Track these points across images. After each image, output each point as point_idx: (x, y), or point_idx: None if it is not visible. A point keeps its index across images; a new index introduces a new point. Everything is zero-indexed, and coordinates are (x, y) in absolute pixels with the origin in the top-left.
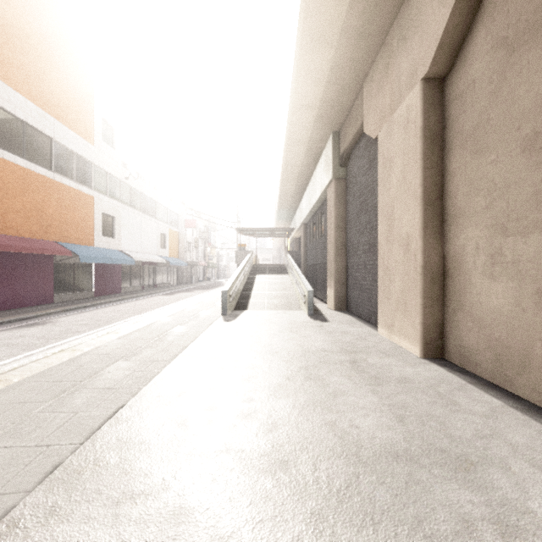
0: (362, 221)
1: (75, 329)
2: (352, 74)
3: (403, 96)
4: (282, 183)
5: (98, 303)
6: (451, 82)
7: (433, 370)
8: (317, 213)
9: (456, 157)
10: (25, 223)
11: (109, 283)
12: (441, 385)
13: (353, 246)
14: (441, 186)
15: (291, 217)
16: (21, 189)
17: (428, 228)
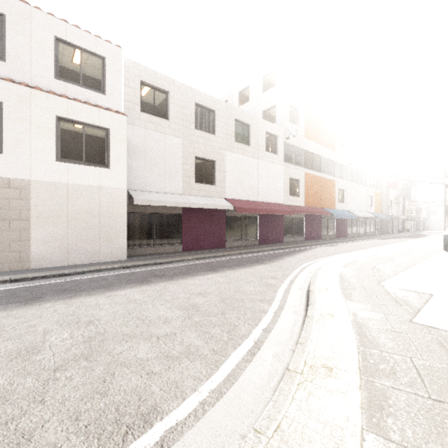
0: None
1: (354, 248)
2: None
3: None
4: None
5: (344, 240)
6: None
7: None
8: None
9: None
10: (312, 200)
11: (341, 230)
12: None
13: None
14: None
15: None
16: (311, 185)
17: None
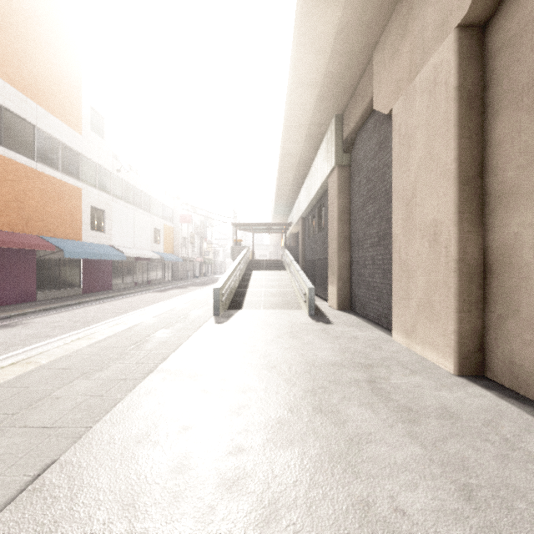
0: (370, 211)
1: (46, 332)
2: (361, 41)
3: (428, 54)
4: (279, 174)
5: (84, 301)
6: (497, 27)
7: (478, 395)
8: (316, 206)
9: (504, 120)
10: (3, 215)
11: (99, 279)
12: (501, 423)
13: (358, 240)
14: (481, 160)
15: (289, 211)
16: None
17: (465, 212)
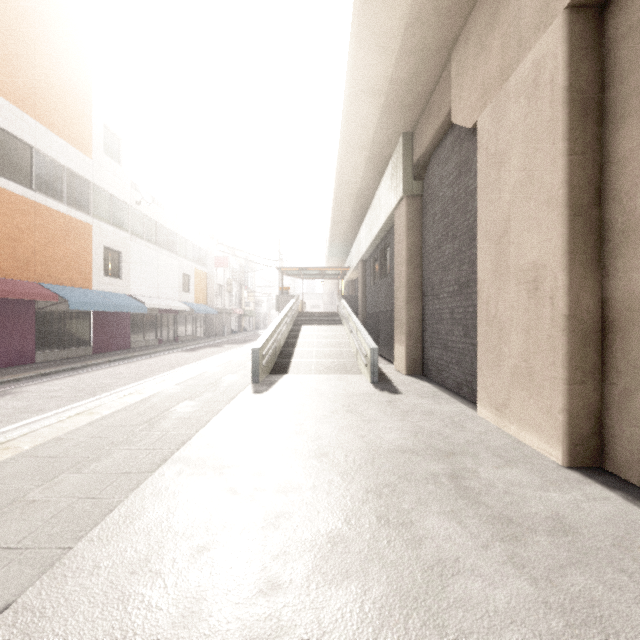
0: (448, 252)
1: (40, 404)
2: (437, 36)
3: (527, 46)
4: (335, 208)
5: (93, 363)
6: (621, 5)
7: (600, 498)
8: (380, 246)
9: (631, 129)
10: None
11: (114, 336)
12: (637, 541)
13: (433, 288)
14: (598, 184)
15: (346, 253)
16: None
17: (577, 252)
